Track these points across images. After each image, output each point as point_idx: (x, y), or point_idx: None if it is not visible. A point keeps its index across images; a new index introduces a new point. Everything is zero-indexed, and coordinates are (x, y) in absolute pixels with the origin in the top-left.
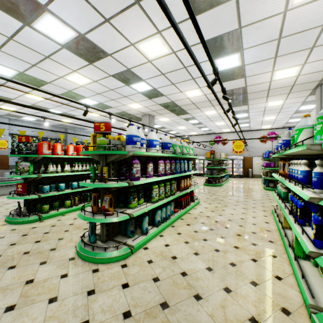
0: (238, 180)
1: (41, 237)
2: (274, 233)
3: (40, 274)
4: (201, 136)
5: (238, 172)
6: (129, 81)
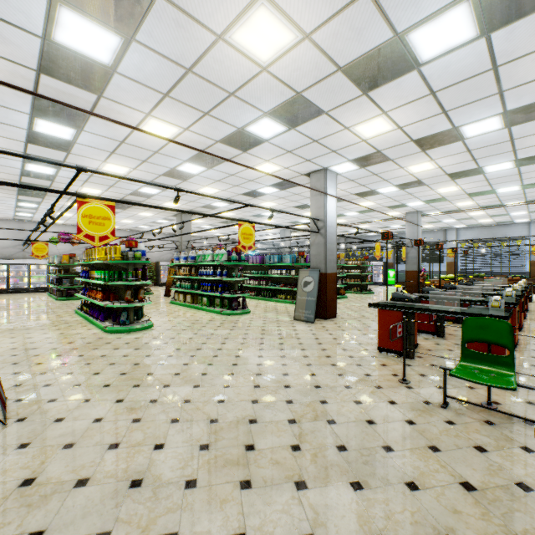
0: None
1: (61, 343)
2: (187, 308)
3: (133, 337)
4: None
5: None
6: (38, 162)
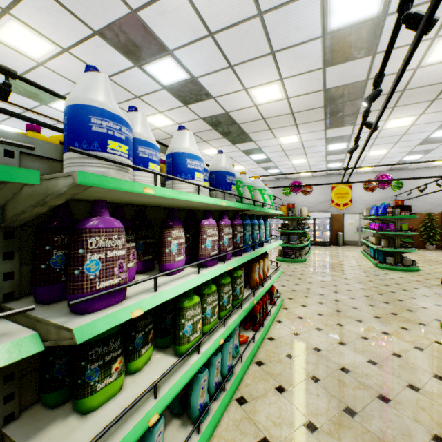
0: (325, 250)
1: None
2: None
3: None
4: (266, 182)
5: (323, 237)
6: (140, 53)
